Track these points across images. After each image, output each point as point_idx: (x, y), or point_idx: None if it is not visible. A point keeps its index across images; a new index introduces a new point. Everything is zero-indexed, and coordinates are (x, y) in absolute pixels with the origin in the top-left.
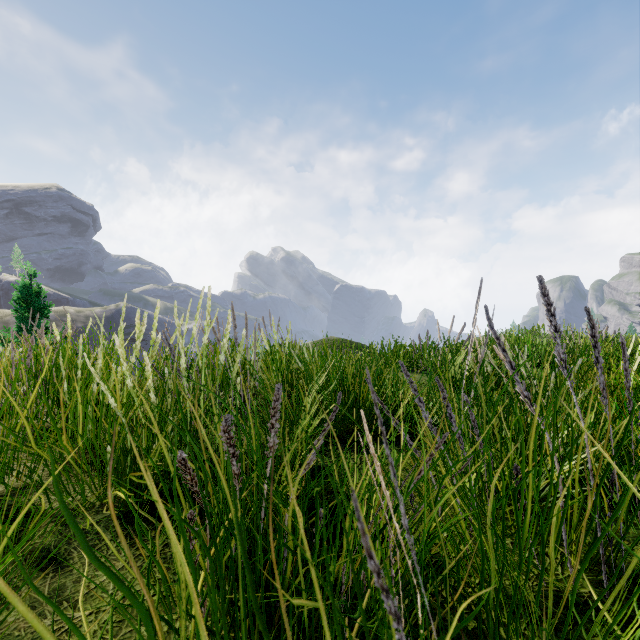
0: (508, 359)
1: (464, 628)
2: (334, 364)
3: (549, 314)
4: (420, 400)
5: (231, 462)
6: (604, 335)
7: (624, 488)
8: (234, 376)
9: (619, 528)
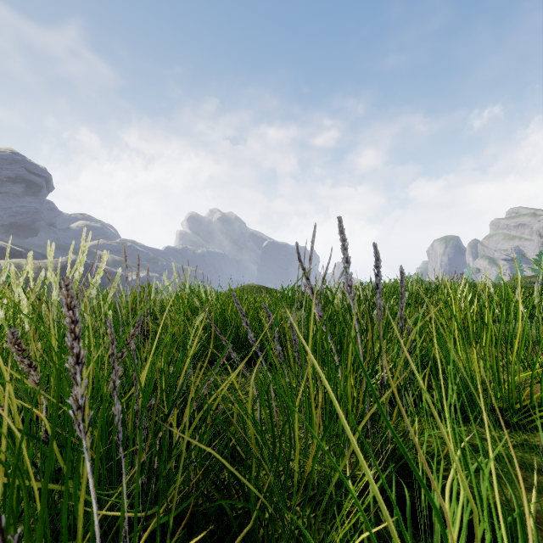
0: (310, 286)
1: (232, 506)
2: (216, 300)
3: (343, 249)
4: (247, 323)
5: (29, 372)
6: (460, 280)
7: (385, 387)
8: (106, 308)
9: (393, 422)
